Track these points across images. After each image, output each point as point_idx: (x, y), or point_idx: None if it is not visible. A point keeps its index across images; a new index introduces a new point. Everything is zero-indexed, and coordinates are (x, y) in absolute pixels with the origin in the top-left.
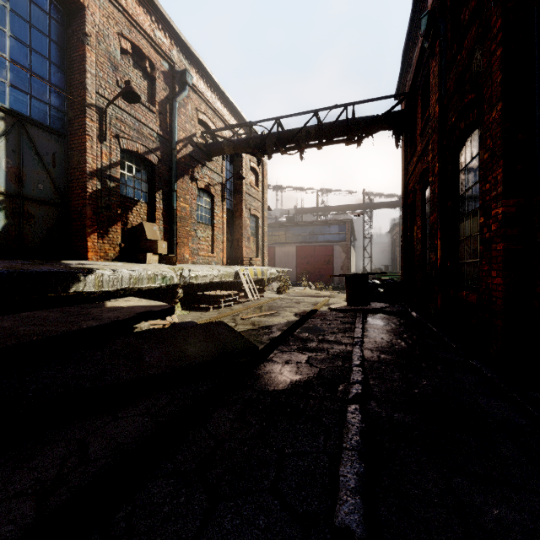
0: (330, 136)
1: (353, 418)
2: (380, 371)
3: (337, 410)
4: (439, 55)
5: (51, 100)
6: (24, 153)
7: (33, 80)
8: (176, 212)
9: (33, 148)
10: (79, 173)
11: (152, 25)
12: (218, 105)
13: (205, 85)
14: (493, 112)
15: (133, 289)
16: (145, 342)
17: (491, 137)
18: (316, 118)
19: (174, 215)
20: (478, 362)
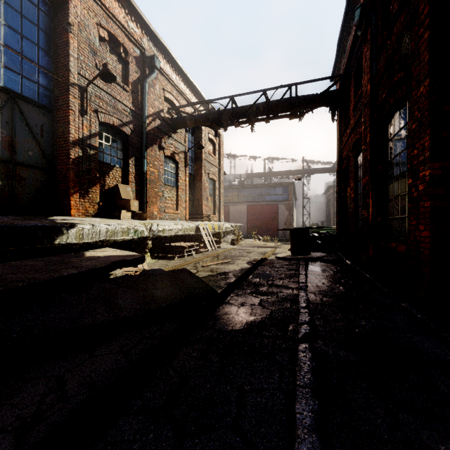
0: (276, 111)
1: (304, 356)
2: (323, 312)
3: (288, 348)
4: (370, 41)
5: (39, 80)
6: (16, 124)
7: (24, 62)
8: (146, 175)
9: (24, 121)
10: (64, 142)
11: (126, 17)
12: (181, 85)
13: (171, 69)
14: (420, 88)
15: (110, 241)
16: (119, 288)
17: (419, 109)
18: (265, 96)
19: (144, 178)
20: (408, 304)
